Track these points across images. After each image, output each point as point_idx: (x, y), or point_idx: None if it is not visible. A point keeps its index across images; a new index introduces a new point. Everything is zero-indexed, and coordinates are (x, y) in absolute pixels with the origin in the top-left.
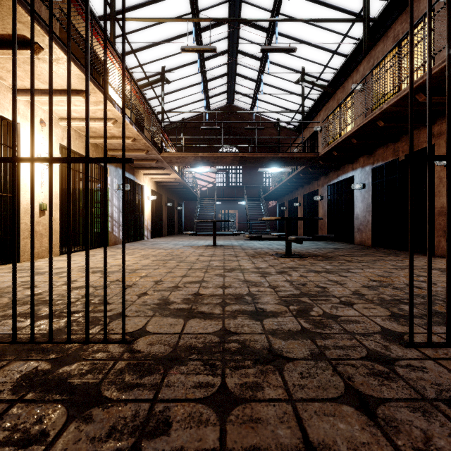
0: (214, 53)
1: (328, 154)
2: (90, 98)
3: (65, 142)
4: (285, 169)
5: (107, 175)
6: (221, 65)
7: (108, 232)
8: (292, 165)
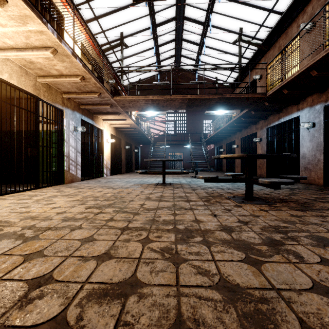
0: (164, 20)
1: (276, 94)
2: (11, 9)
3: (5, 76)
4: (230, 111)
5: (63, 117)
6: (170, 31)
7: (64, 171)
8: (236, 108)
